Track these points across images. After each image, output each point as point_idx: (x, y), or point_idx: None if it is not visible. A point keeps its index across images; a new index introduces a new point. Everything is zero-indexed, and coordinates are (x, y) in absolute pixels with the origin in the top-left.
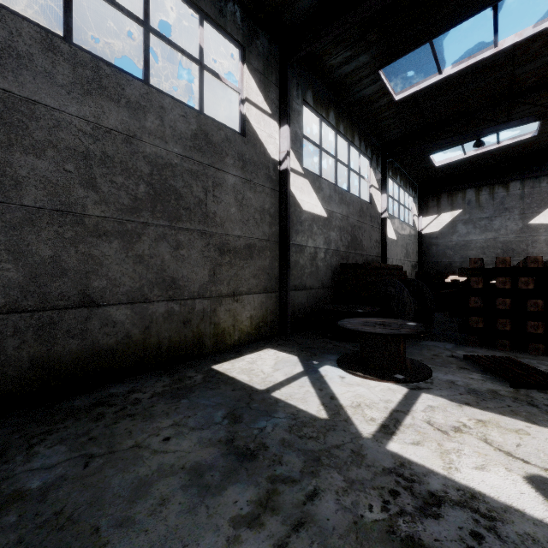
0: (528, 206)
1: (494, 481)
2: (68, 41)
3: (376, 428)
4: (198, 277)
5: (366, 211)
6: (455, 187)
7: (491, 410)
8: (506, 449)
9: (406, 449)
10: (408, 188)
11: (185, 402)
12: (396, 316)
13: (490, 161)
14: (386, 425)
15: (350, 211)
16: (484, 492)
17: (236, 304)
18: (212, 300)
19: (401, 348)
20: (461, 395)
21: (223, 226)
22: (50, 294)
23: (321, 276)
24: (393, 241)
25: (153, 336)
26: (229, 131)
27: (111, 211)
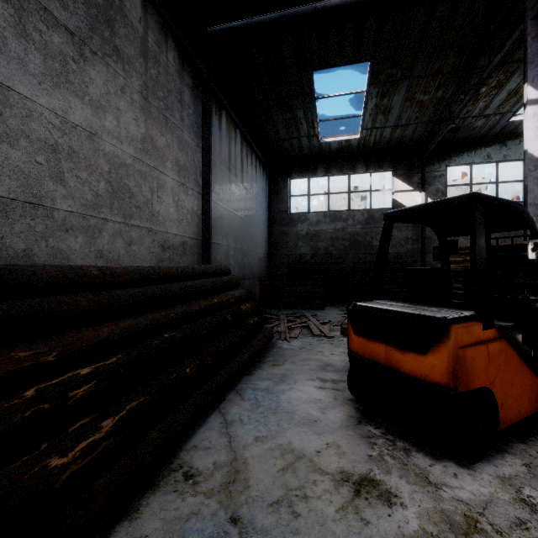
0: None
1: None
2: None
3: None
4: None
5: None
6: None
7: None
8: None
9: None
10: None
11: None
12: None
13: None
14: None
15: None
16: None
17: None
18: None
19: None
20: None
21: None
22: None
23: None
24: None
25: None
26: None
27: None
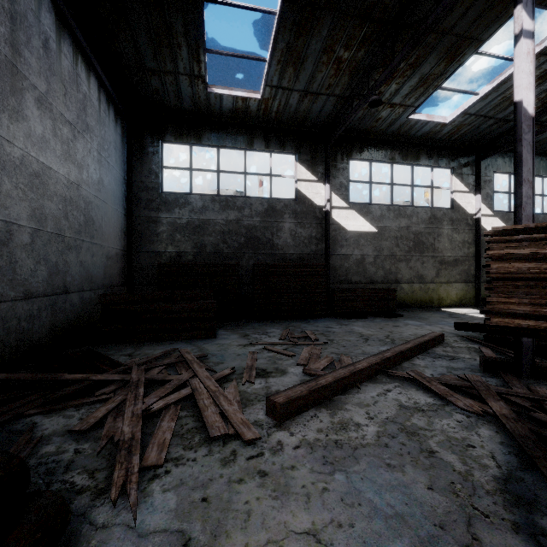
0: None
1: None
2: (392, 205)
3: None
4: (431, 275)
5: None
6: None
7: None
8: None
9: None
10: None
11: (432, 312)
12: None
13: None
14: None
15: None
16: None
17: (448, 287)
18: (437, 284)
19: None
20: None
21: (442, 252)
22: (389, 279)
23: None
24: None
25: (414, 295)
26: (445, 210)
27: (402, 253)
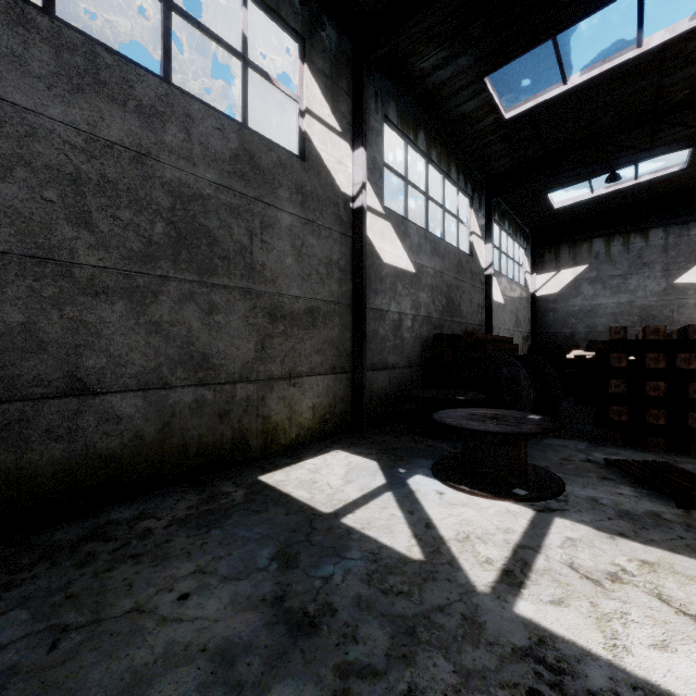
0: (674, 261)
1: (687, 671)
2: (48, 14)
3: (495, 576)
4: (240, 353)
5: (466, 266)
6: (579, 236)
7: (657, 545)
8: (693, 611)
9: (544, 612)
10: (518, 237)
11: (216, 534)
12: (508, 405)
13: (624, 202)
14: (510, 571)
15: (445, 265)
16: (676, 693)
17: (293, 389)
18: (260, 385)
19: (521, 452)
20: (611, 520)
21: (276, 283)
22: (21, 378)
23: (407, 352)
24: (500, 306)
25: (176, 436)
26: (284, 153)
27: (114, 260)
